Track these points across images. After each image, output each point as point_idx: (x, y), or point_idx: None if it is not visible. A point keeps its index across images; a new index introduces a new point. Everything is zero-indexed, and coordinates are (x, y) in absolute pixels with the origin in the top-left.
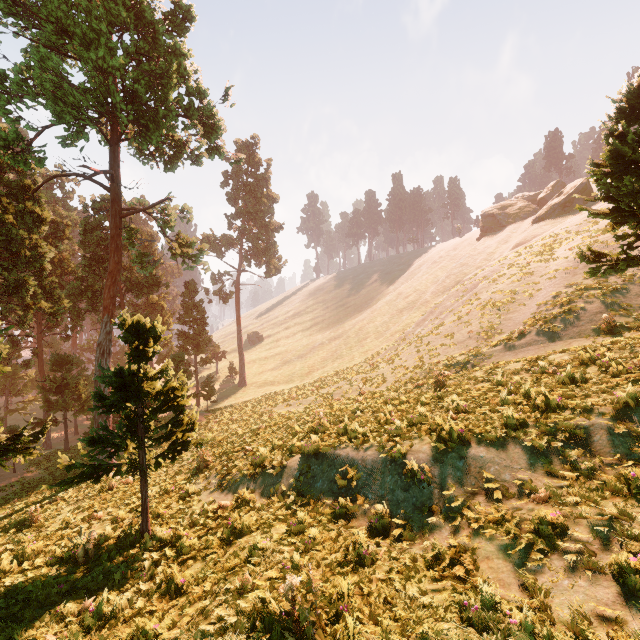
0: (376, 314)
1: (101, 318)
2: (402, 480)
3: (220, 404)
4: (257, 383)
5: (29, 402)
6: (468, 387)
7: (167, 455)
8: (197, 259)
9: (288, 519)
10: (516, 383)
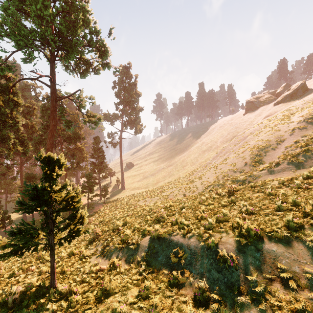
0: (191, 153)
1: None
2: (216, 263)
3: (111, 199)
4: (130, 188)
5: (17, 197)
6: (249, 195)
7: (66, 238)
8: (97, 124)
9: (139, 284)
10: (282, 194)
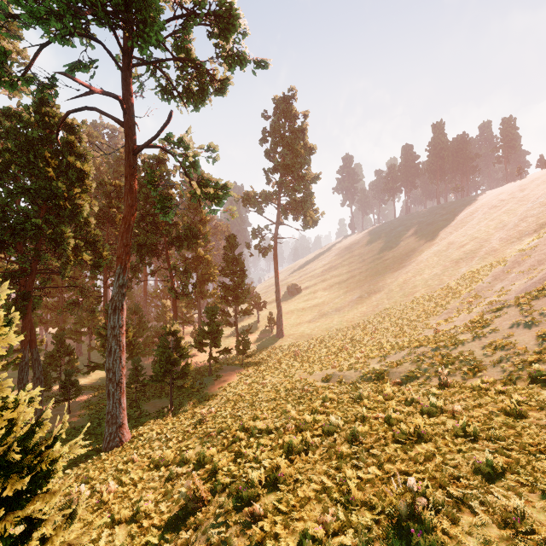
0: (423, 266)
1: (152, 270)
2: None
3: (257, 355)
4: (294, 335)
5: None
6: None
7: None
8: (220, 201)
9: None
10: None
